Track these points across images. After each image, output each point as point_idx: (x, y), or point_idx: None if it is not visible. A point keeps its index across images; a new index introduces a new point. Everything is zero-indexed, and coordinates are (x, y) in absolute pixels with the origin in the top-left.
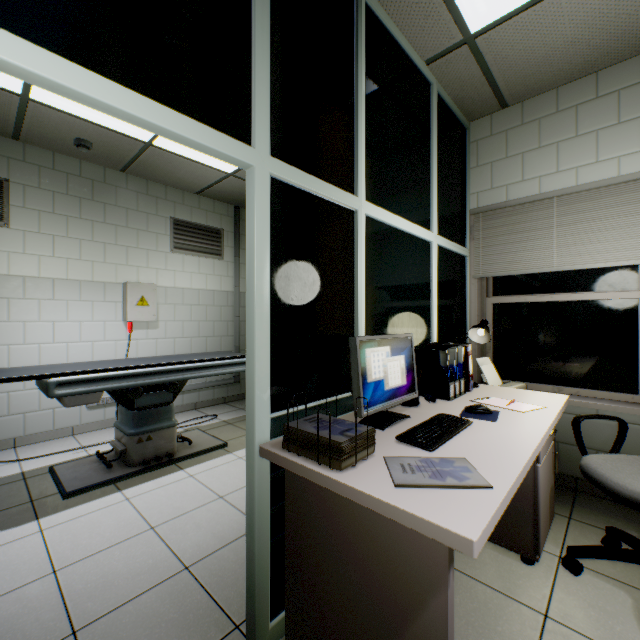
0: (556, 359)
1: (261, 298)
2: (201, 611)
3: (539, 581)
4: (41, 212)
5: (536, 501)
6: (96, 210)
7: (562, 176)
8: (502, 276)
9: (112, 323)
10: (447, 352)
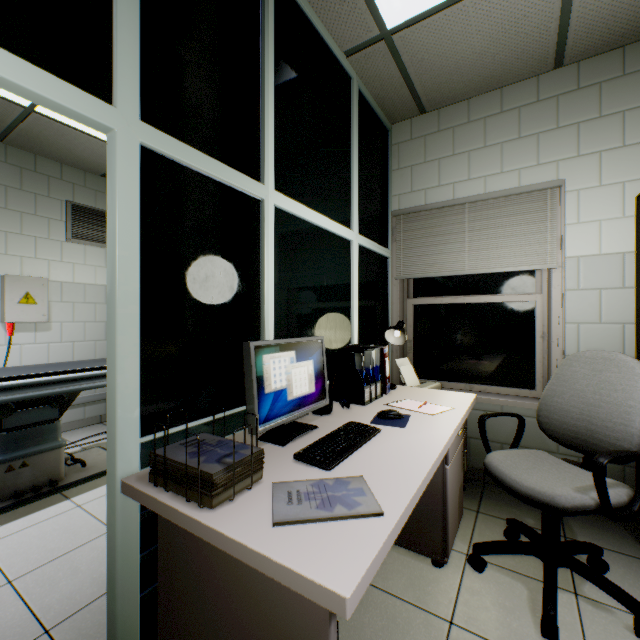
0: (468, 358)
1: (126, 295)
2: None
3: (447, 584)
4: None
5: (445, 503)
6: None
7: (473, 184)
8: (422, 278)
9: None
10: (362, 355)
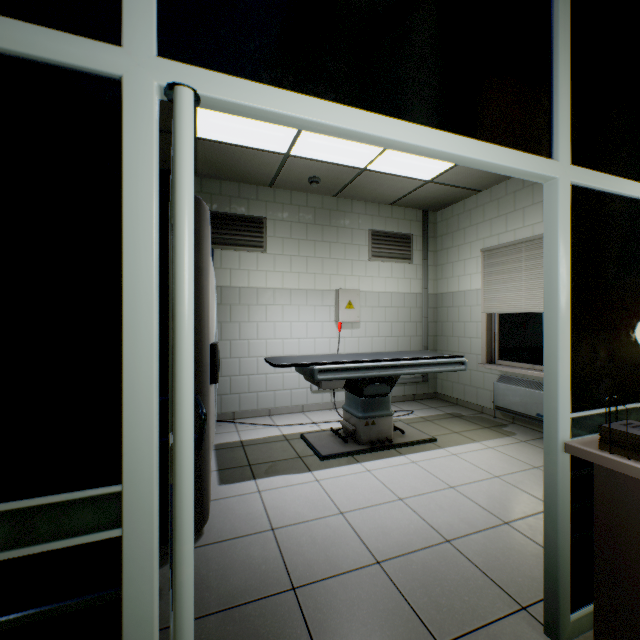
0: None
1: (562, 302)
2: (479, 582)
3: None
4: (283, 238)
5: None
6: (316, 232)
7: None
8: None
9: (327, 323)
10: None
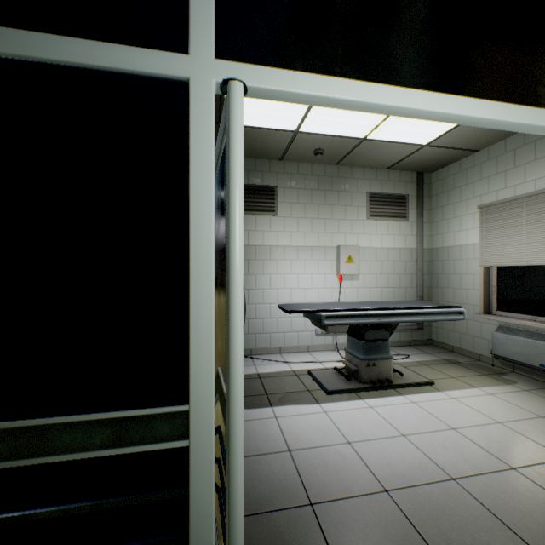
0: None
1: None
2: (489, 522)
3: None
4: (291, 203)
5: None
6: (320, 196)
7: None
8: None
9: (329, 276)
10: None
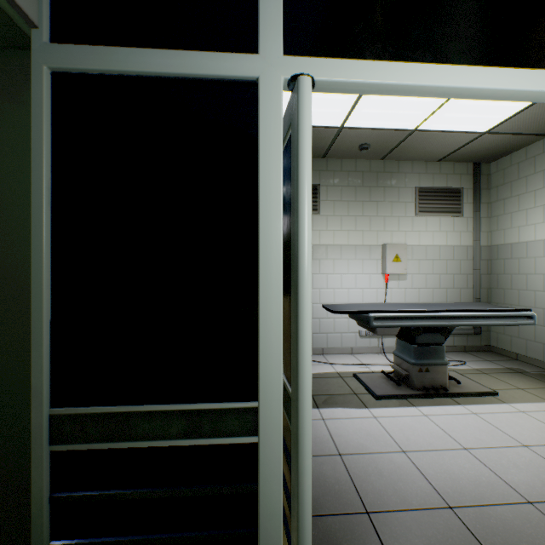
0: None
1: None
2: None
3: None
4: (334, 201)
5: None
6: (364, 193)
7: None
8: None
9: (374, 275)
10: None
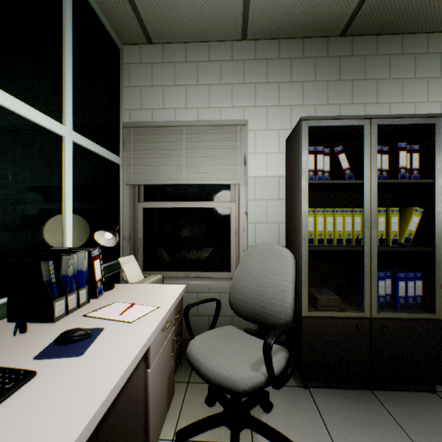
0: (187, 251)
1: None
2: None
3: None
4: None
5: (147, 408)
6: None
7: (189, 112)
8: (151, 185)
9: None
10: (51, 262)
